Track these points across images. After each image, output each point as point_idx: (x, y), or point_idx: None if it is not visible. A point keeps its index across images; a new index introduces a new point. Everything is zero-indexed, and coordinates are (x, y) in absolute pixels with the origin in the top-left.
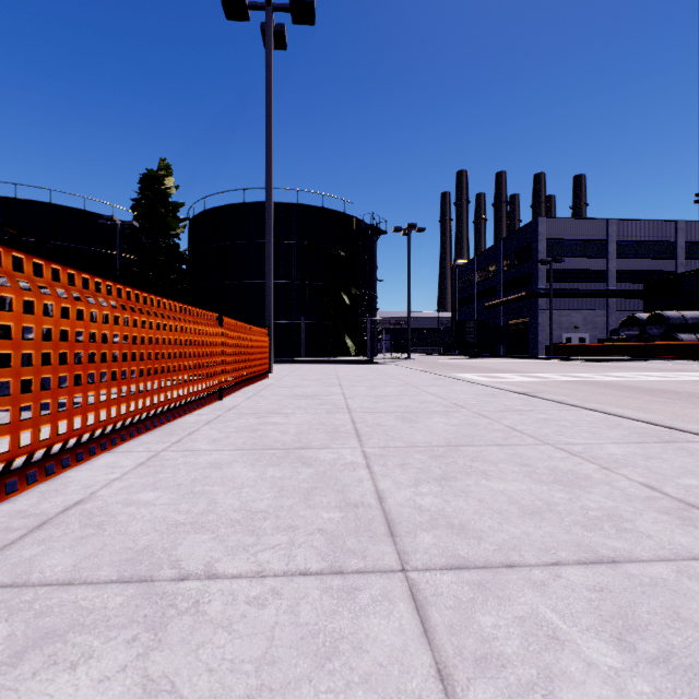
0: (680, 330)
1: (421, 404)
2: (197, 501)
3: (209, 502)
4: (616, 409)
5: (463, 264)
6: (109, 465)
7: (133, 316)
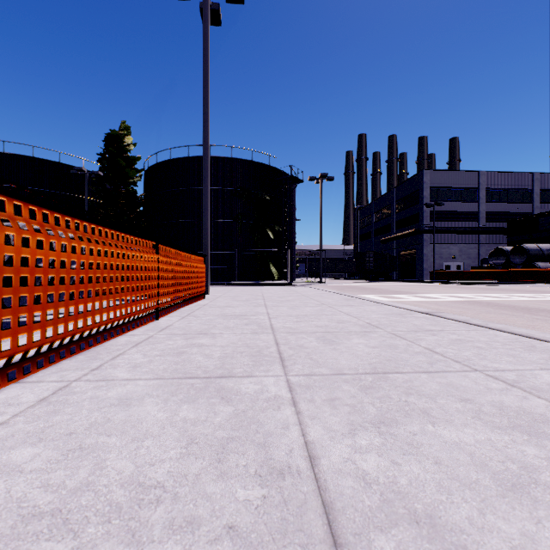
0: (538, 259)
1: (338, 324)
2: (79, 465)
3: (93, 467)
4: (520, 329)
5: (363, 207)
6: (6, 402)
7: (50, 239)
